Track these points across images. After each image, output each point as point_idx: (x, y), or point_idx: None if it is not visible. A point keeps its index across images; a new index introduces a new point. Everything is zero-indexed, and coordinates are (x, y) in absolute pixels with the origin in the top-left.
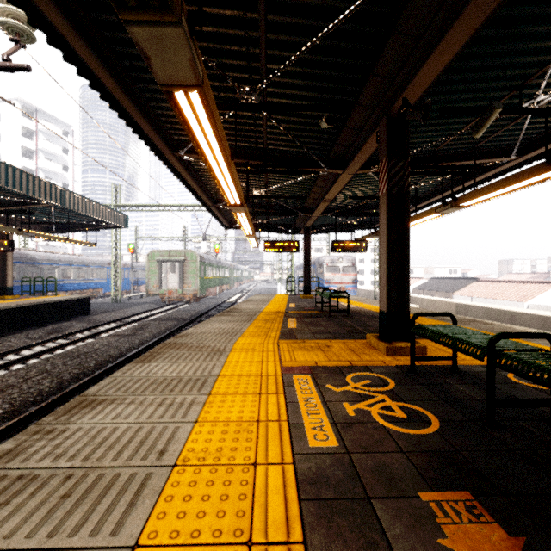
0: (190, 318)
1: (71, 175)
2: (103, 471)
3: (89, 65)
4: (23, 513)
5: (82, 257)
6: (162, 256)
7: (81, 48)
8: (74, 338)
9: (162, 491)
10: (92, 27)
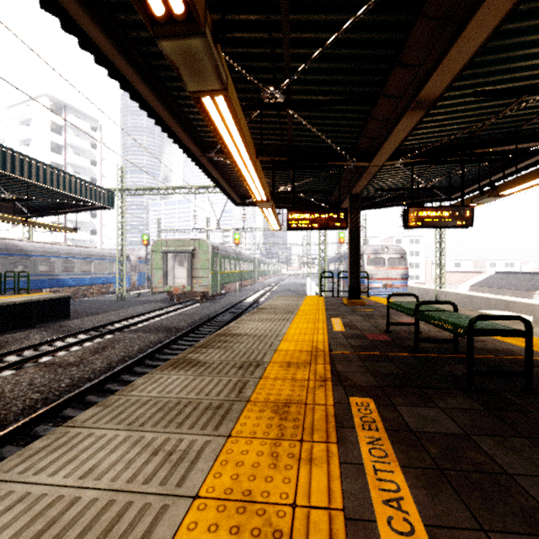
0: (189, 326)
1: (98, 169)
2: None
3: None
4: None
5: (88, 249)
6: (168, 247)
7: None
8: None
9: None
10: None
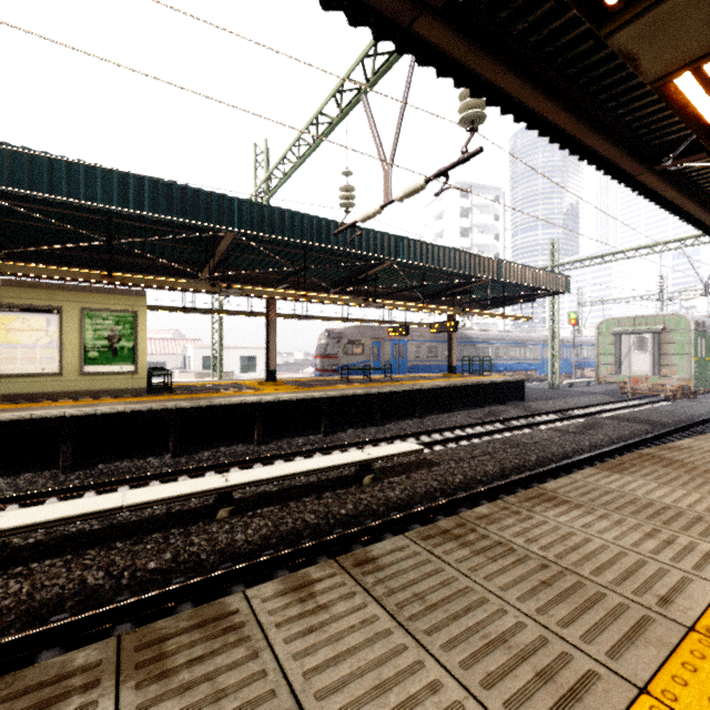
0: (676, 424)
1: (501, 243)
2: (582, 580)
3: (539, 112)
4: (509, 576)
5: (514, 334)
6: (620, 327)
7: (531, 98)
8: (510, 425)
9: (674, 650)
10: (543, 66)
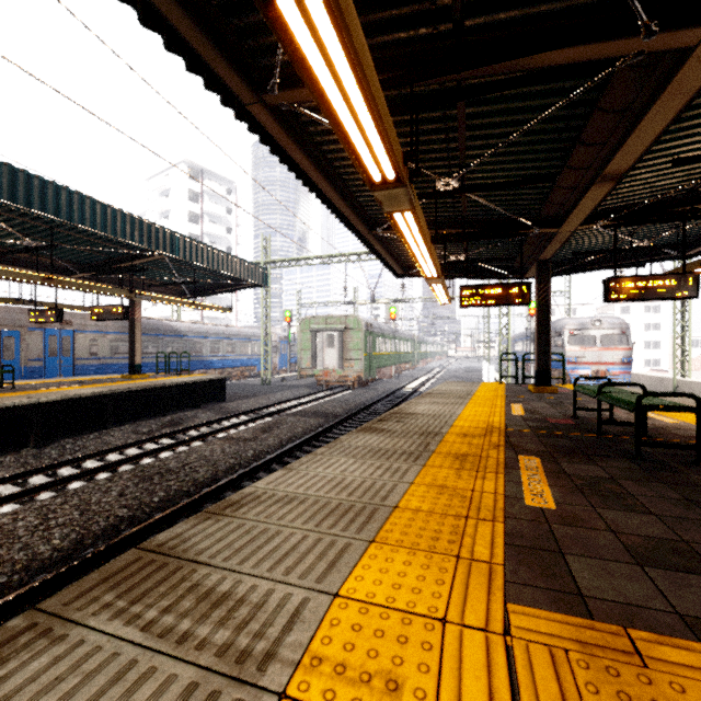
0: (346, 413)
1: (234, 237)
2: None
3: None
4: None
5: (232, 329)
6: (317, 325)
7: None
8: (183, 437)
9: None
10: None
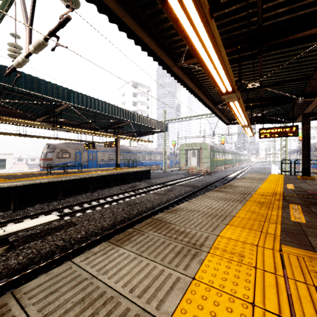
0: (202, 186)
1: (150, 110)
2: None
3: None
4: None
5: (151, 149)
6: (187, 147)
7: None
8: (137, 192)
9: None
10: None
